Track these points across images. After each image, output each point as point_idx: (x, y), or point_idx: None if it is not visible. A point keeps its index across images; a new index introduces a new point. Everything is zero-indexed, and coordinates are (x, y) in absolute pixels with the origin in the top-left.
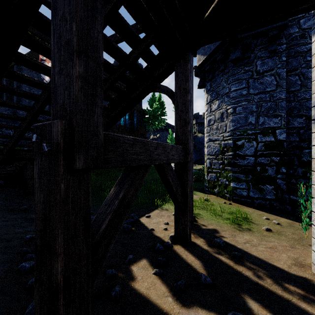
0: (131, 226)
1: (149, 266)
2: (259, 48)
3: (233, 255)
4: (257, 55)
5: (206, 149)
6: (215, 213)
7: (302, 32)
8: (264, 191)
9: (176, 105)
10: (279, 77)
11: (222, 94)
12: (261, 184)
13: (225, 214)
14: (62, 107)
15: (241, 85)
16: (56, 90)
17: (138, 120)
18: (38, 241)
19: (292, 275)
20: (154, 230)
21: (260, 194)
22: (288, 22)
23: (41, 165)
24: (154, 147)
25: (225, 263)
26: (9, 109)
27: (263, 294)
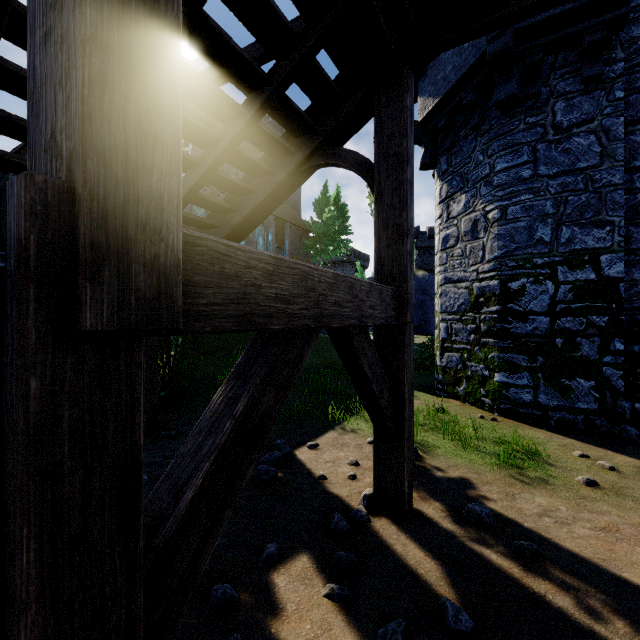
0: (274, 468)
1: (316, 572)
2: (560, 73)
3: (516, 547)
4: (556, 90)
5: (438, 300)
6: (462, 440)
7: None
8: (571, 392)
9: (378, 193)
10: (607, 135)
11: (475, 180)
12: (565, 376)
13: (484, 443)
14: (50, 144)
15: (519, 157)
16: (37, 98)
17: (293, 244)
18: None
19: None
20: (326, 479)
21: (563, 398)
22: (629, 10)
23: None
24: (328, 286)
25: (499, 568)
26: None
27: None
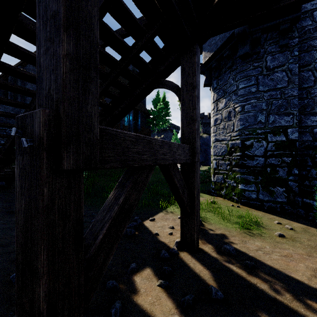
0: (134, 230)
1: (154, 276)
2: (269, 43)
3: (245, 264)
4: (267, 50)
5: (212, 149)
6: (223, 216)
7: (316, 24)
8: (274, 193)
9: (182, 101)
10: (291, 72)
11: (230, 92)
12: (271, 186)
13: (233, 217)
14: (48, 95)
15: (250, 82)
16: (41, 75)
17: (142, 121)
18: (19, 257)
19: (314, 289)
20: (158, 235)
21: (270, 196)
22: (301, 14)
23: (22, 165)
24: (159, 146)
25: (236, 273)
26: (13, 109)
27: (283, 313)
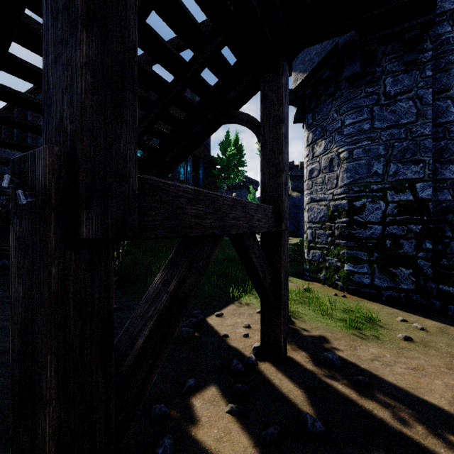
0: (193, 330)
1: (221, 397)
2: (389, 58)
3: (355, 380)
4: (386, 70)
5: (306, 213)
6: (321, 310)
7: None
8: (396, 277)
9: (263, 142)
10: (421, 101)
11: (331, 131)
12: (392, 266)
13: (337, 312)
14: (59, 125)
15: (361, 115)
16: (50, 96)
17: (205, 173)
18: (16, 372)
19: None
20: (228, 337)
21: (391, 281)
22: (435, 16)
23: (19, 232)
24: (229, 207)
25: (343, 394)
26: None
27: None
